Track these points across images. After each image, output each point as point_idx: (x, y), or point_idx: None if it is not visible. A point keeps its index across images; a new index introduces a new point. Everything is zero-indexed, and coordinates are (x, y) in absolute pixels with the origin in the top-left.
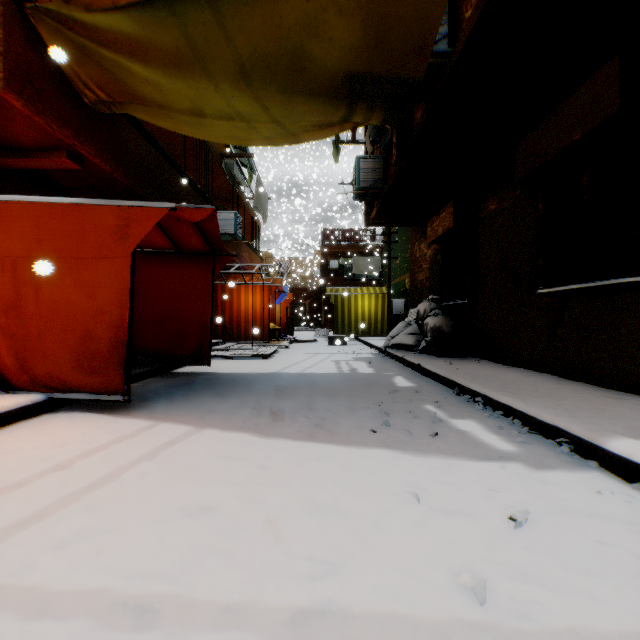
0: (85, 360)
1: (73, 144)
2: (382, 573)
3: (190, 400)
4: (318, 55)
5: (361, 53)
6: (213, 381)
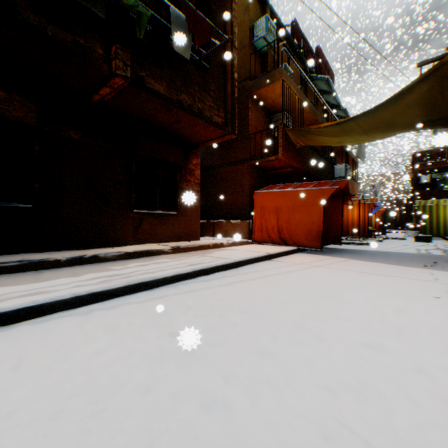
0: (308, 237)
1: (292, 163)
2: (411, 276)
3: (341, 254)
4: (399, 120)
5: (422, 115)
6: (345, 250)
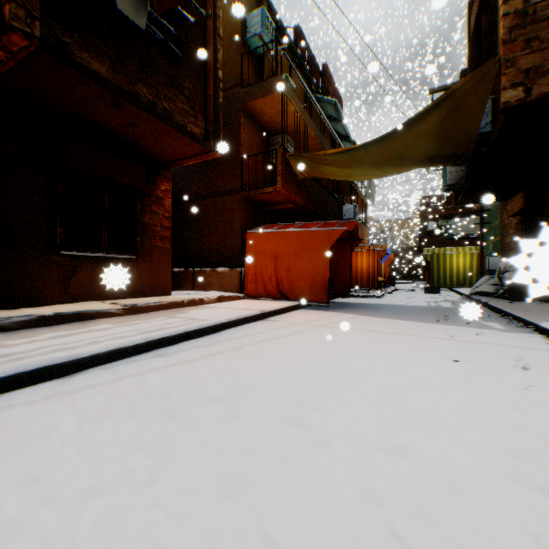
0: (312, 289)
1: (294, 198)
2: (426, 334)
3: (350, 309)
4: (412, 153)
5: (435, 148)
6: (354, 305)
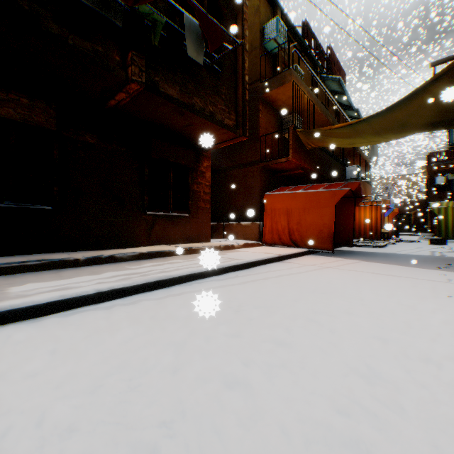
0: (319, 239)
1: (303, 165)
2: (424, 277)
3: (352, 256)
4: (412, 121)
5: (435, 115)
6: (357, 252)
